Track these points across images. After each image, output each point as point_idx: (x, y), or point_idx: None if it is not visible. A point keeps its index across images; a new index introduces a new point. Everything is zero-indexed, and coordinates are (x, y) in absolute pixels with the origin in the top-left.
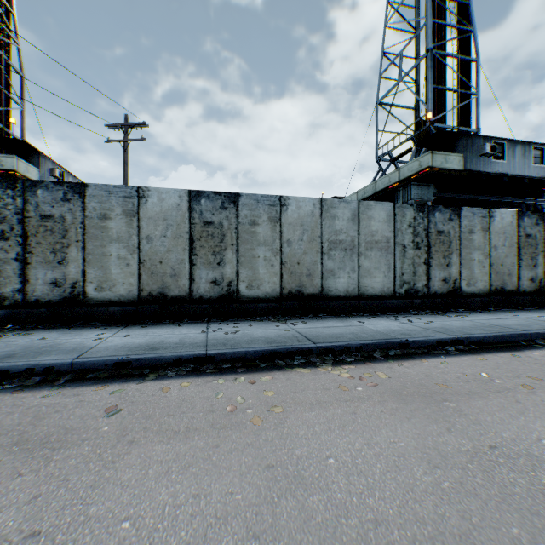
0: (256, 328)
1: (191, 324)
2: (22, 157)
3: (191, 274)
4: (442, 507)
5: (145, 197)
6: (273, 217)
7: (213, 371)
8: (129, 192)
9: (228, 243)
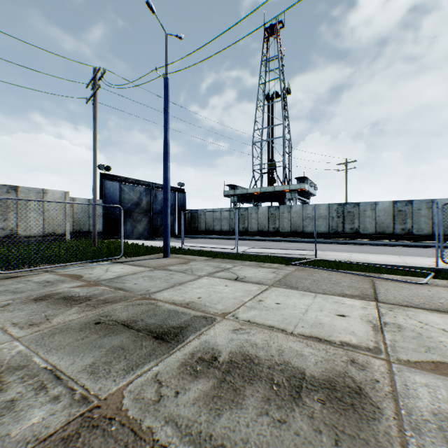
0: (419, 243)
1: (394, 241)
2: (301, 181)
3: (392, 227)
4: (447, 253)
5: (376, 204)
6: (427, 207)
7: (407, 247)
8: (371, 203)
9: (407, 217)
